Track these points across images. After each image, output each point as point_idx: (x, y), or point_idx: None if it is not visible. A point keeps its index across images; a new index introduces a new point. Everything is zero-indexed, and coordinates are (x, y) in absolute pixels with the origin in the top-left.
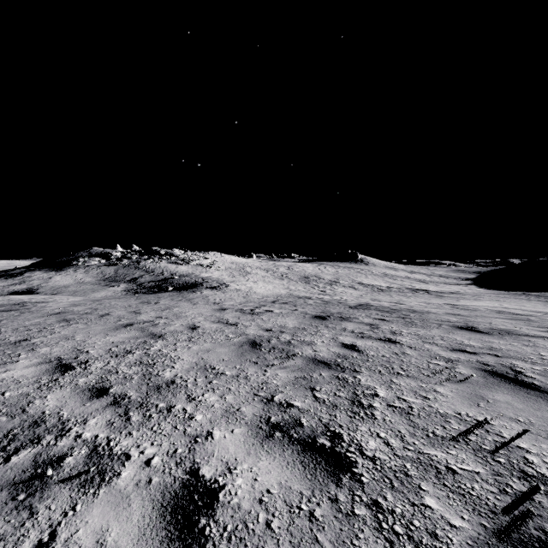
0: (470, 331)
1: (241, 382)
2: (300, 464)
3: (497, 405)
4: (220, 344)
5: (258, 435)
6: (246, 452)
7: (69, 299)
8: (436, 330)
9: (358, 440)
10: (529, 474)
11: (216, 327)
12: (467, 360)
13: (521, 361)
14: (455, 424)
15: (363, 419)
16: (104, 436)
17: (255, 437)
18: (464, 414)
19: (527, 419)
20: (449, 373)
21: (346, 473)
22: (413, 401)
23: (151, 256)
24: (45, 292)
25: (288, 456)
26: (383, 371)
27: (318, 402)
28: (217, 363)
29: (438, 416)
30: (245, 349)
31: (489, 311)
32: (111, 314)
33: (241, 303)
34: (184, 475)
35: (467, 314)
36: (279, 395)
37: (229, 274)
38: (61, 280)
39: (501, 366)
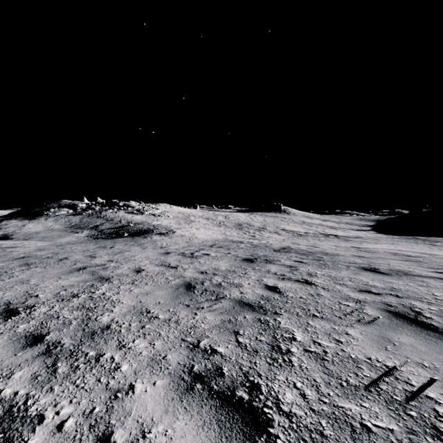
0: (373, 272)
1: (172, 326)
2: (216, 424)
3: (402, 348)
4: (159, 287)
5: (179, 388)
6: (164, 410)
7: (37, 244)
8: (345, 272)
9: (275, 392)
10: (442, 431)
11: (158, 270)
12: (373, 301)
13: (419, 302)
14: (366, 370)
15: (281, 367)
16: (24, 392)
17: (176, 390)
18: (374, 359)
19: (431, 364)
20: (358, 315)
21: (262, 435)
22: (328, 345)
23: (111, 207)
24: (18, 238)
25: (206, 414)
26: (300, 313)
27: (240, 347)
28: (153, 306)
29: (351, 362)
30: (180, 292)
31: (386, 253)
32: (69, 258)
33: (183, 247)
34: (94, 442)
35: (370, 256)
36: (205, 340)
37: (176, 222)
38: (33, 227)
39: (402, 306)
